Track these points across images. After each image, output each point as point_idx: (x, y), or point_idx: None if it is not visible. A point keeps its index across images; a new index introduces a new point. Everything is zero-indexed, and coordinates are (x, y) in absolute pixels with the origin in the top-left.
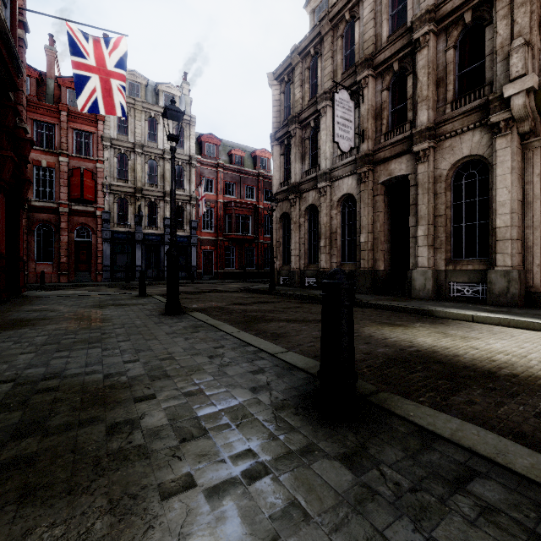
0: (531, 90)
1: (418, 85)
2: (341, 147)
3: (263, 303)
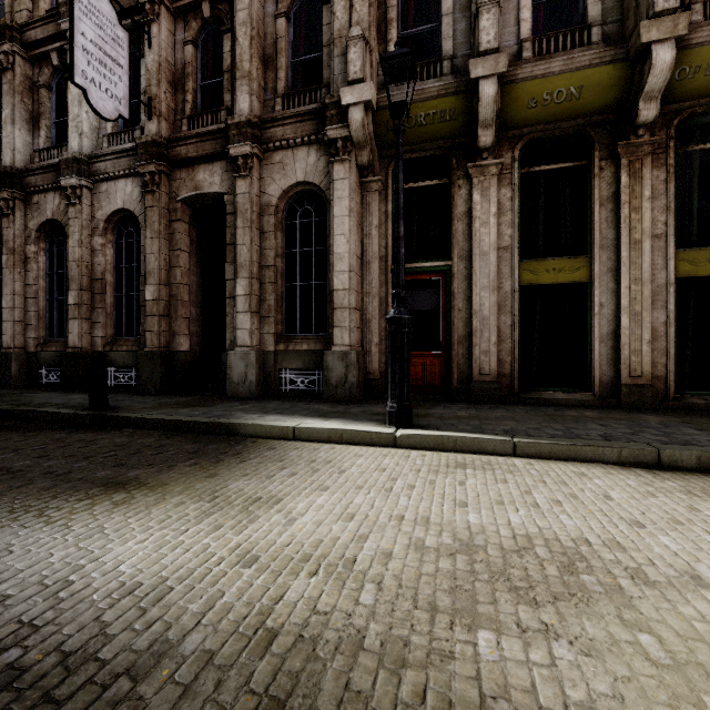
0: (370, 108)
1: (237, 50)
2: (96, 104)
3: None
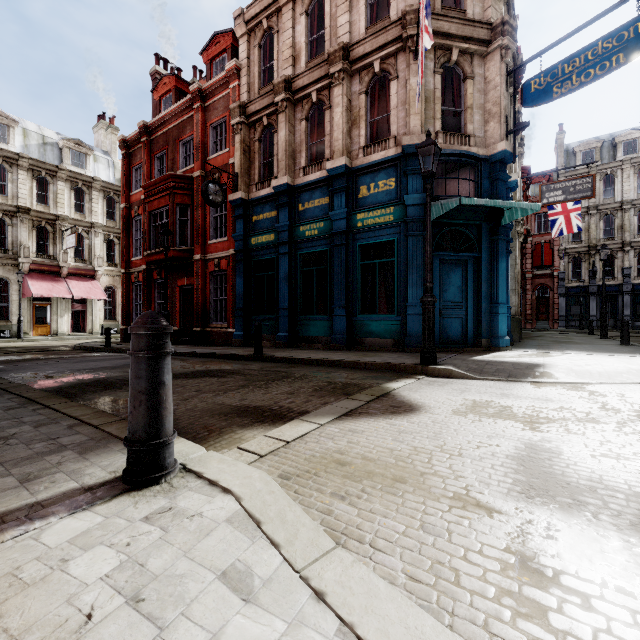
0: None
1: None
2: None
3: None
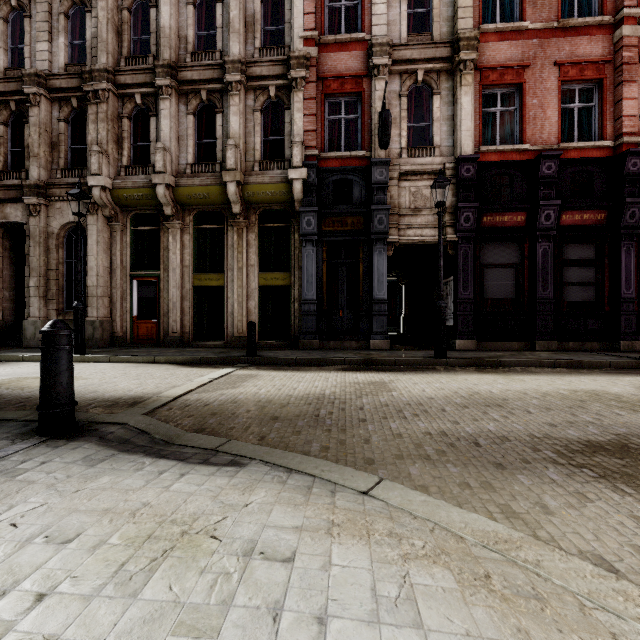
0: (107, 188)
1: (30, 139)
2: None
3: None
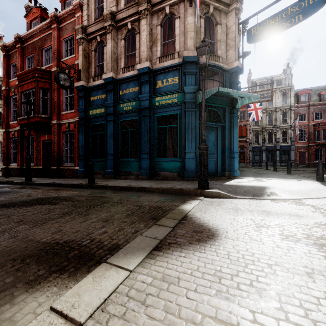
0: None
1: None
2: None
3: (308, 172)
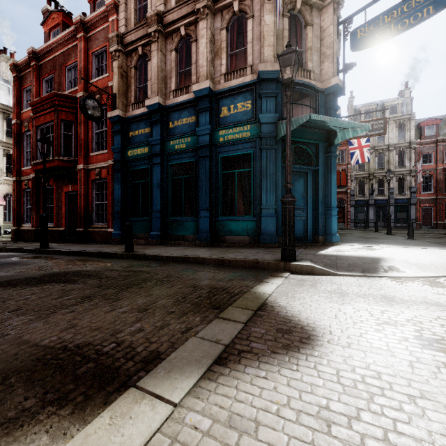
0: None
1: None
2: None
3: (438, 236)
